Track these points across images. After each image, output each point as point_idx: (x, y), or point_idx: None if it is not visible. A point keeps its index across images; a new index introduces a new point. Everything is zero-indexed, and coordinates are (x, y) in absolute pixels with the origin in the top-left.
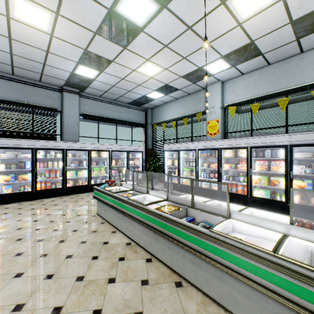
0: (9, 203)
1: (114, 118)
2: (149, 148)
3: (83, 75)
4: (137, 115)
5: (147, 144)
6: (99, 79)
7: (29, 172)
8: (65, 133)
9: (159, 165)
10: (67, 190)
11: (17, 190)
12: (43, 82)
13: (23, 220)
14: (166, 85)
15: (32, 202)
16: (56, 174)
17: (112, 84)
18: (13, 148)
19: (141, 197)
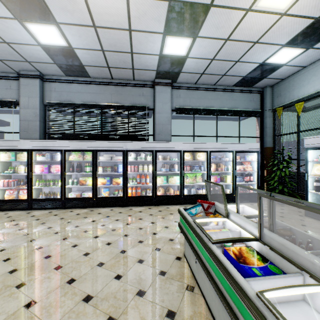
0: (105, 207)
1: (213, 109)
2: (268, 147)
3: (172, 54)
4: (247, 99)
5: (264, 141)
6: (192, 53)
7: (122, 176)
8: (157, 132)
9: (288, 172)
10: (157, 199)
11: (112, 193)
12: (137, 80)
13: (99, 237)
14: (314, 23)
15: (122, 209)
16: (146, 180)
17: (210, 56)
18: (108, 150)
19: (296, 282)
